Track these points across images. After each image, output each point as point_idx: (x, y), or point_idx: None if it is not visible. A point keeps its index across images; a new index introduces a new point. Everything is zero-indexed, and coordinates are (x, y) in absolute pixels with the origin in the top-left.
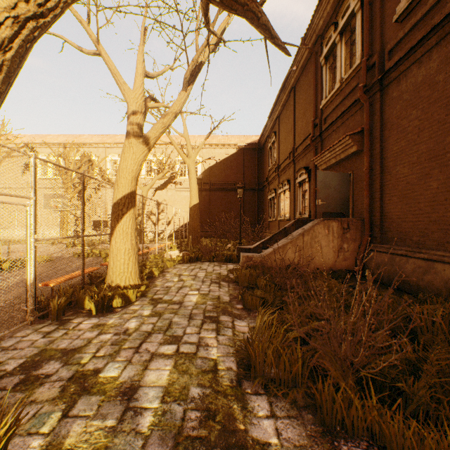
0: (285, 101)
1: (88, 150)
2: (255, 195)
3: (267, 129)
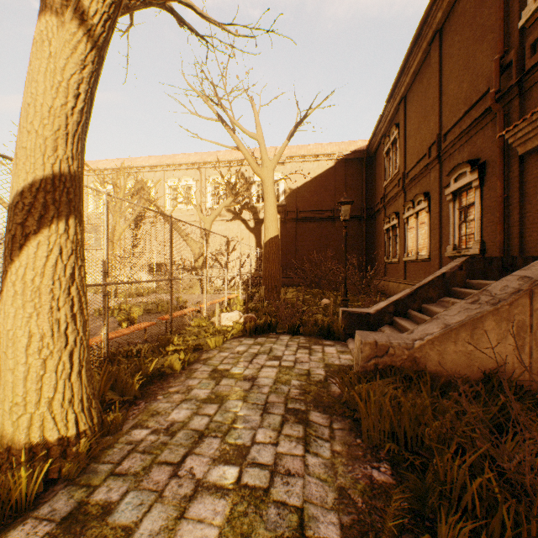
0: (420, 64)
1: (144, 175)
2: (362, 226)
3: (383, 124)
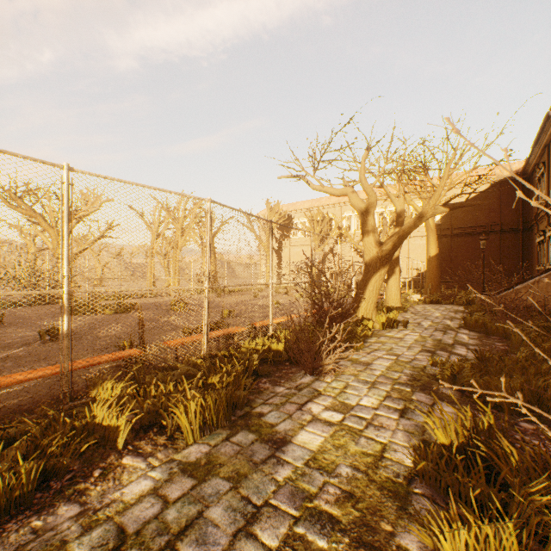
0: None
1: (326, 210)
2: (518, 238)
3: (533, 158)
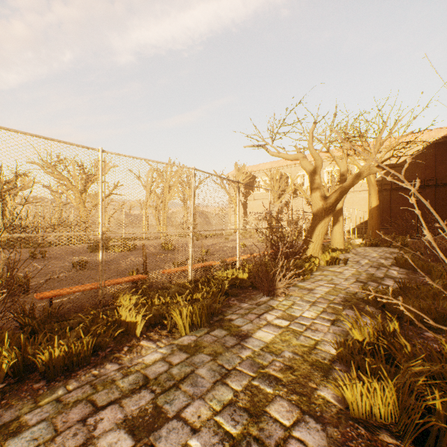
0: None
1: (284, 170)
2: None
3: None
